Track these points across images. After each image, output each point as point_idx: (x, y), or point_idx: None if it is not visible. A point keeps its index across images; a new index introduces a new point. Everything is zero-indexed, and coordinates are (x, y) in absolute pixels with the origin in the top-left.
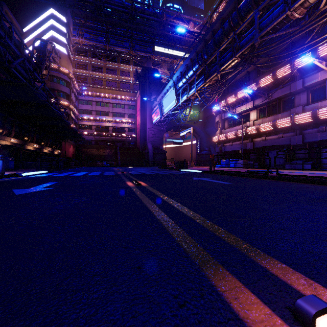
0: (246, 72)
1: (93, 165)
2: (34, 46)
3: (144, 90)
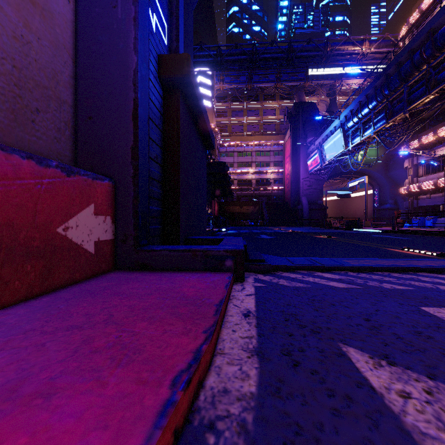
0: None
1: (238, 224)
2: None
3: (297, 131)
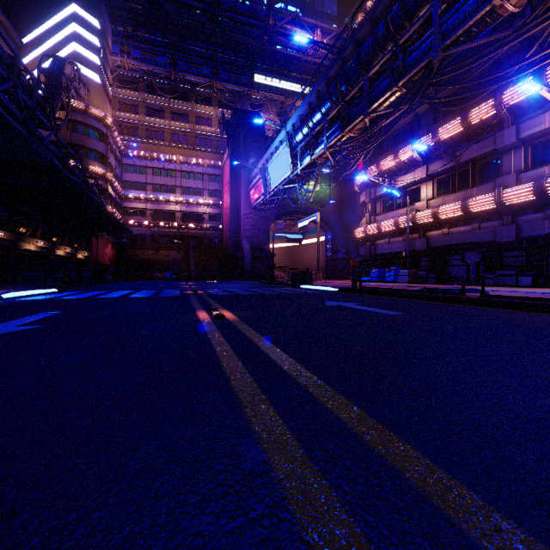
0: (414, 116)
1: (147, 278)
2: (41, 67)
3: (237, 149)
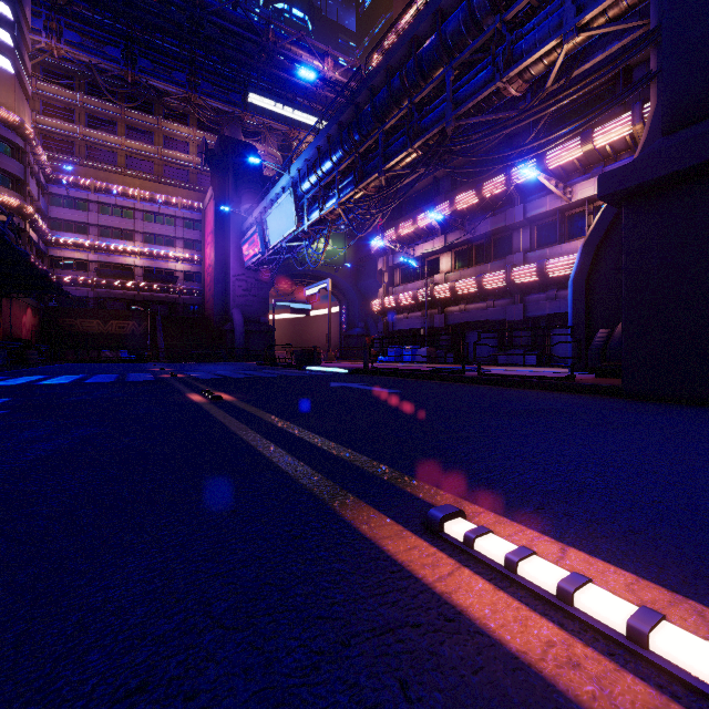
0: (433, 179)
1: (91, 358)
2: None
3: (225, 189)
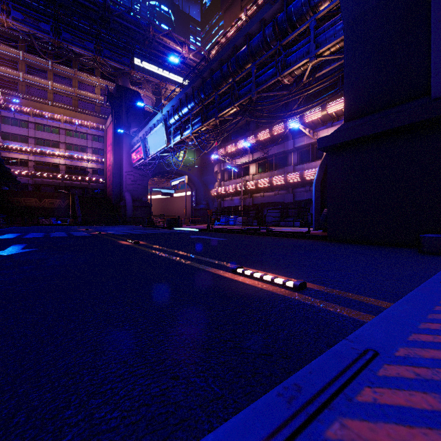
0: (246, 121)
1: (33, 223)
2: None
3: (120, 118)
